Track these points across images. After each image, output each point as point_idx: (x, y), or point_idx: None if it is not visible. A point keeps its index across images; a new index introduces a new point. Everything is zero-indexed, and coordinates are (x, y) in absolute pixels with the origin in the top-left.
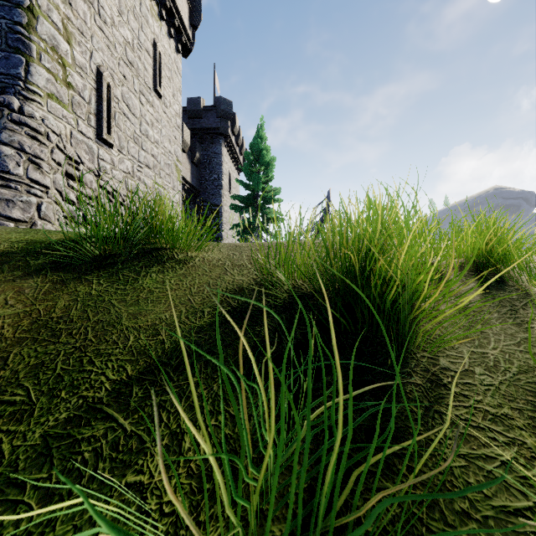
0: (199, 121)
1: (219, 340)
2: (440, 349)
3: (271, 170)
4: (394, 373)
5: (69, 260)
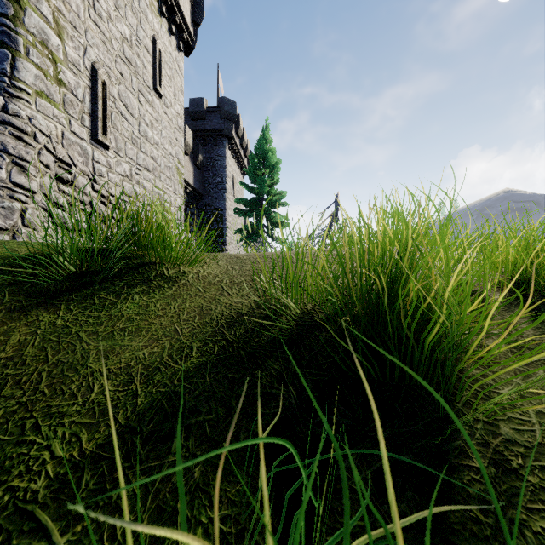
0: (202, 122)
1: (178, 476)
2: (498, 408)
3: (277, 173)
4: (442, 449)
5: (36, 280)
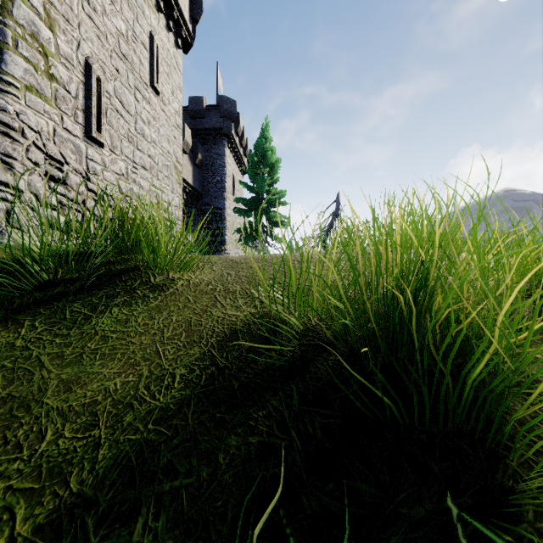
0: (202, 121)
1: None
2: None
3: (276, 172)
4: (503, 538)
5: None
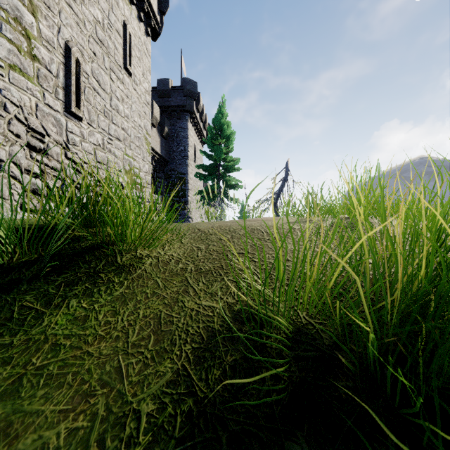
0: (168, 99)
1: None
2: None
3: (231, 142)
4: None
5: None
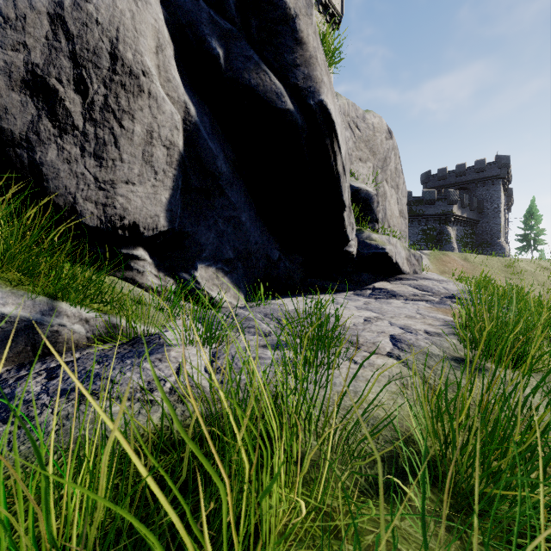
0: None
1: None
2: None
3: (540, 221)
4: None
5: None
